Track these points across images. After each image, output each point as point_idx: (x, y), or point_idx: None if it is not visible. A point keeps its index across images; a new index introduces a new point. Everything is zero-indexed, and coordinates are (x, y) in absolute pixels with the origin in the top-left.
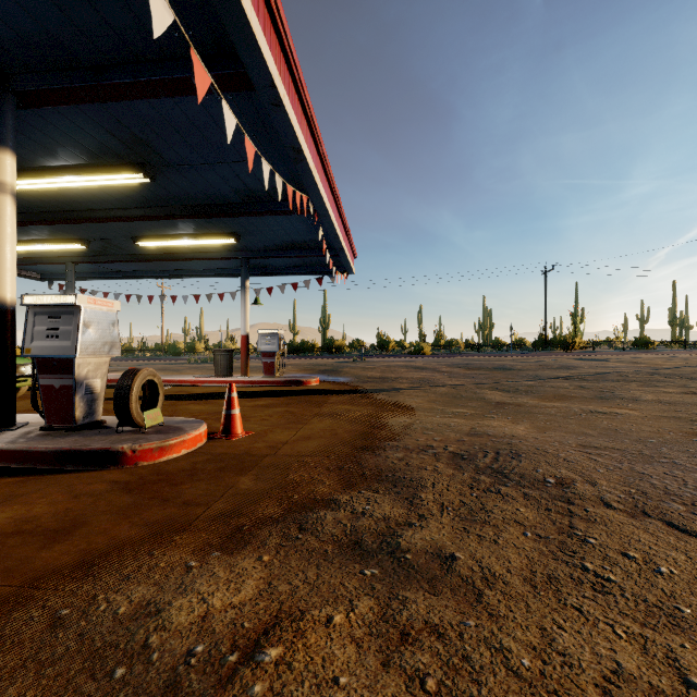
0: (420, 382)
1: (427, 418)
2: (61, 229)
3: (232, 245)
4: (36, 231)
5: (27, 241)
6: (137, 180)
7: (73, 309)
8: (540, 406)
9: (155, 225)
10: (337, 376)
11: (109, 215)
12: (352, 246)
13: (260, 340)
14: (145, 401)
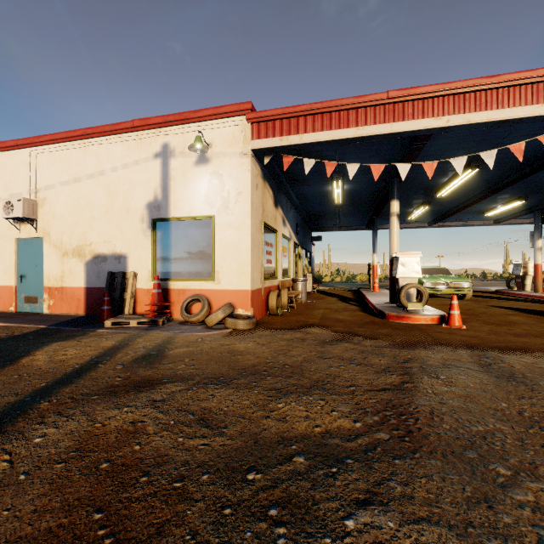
0: None
1: None
2: (500, 197)
3: None
4: (491, 202)
5: (496, 207)
6: (474, 171)
7: (398, 258)
8: None
9: None
10: None
11: (500, 185)
12: None
13: None
14: (422, 299)
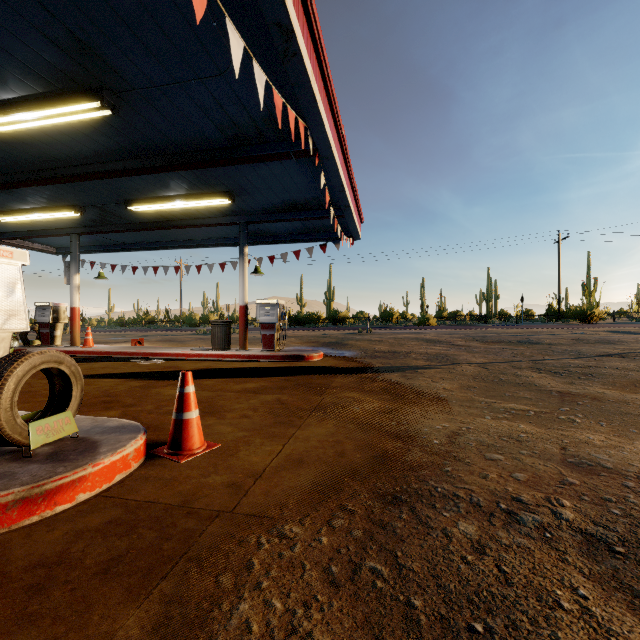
0: (438, 359)
1: (474, 421)
2: (51, 194)
3: (229, 208)
4: (28, 197)
5: (25, 210)
6: (97, 112)
7: None
8: (632, 402)
9: (142, 185)
10: (341, 349)
11: (87, 170)
12: (358, 207)
13: (259, 310)
14: (54, 398)
